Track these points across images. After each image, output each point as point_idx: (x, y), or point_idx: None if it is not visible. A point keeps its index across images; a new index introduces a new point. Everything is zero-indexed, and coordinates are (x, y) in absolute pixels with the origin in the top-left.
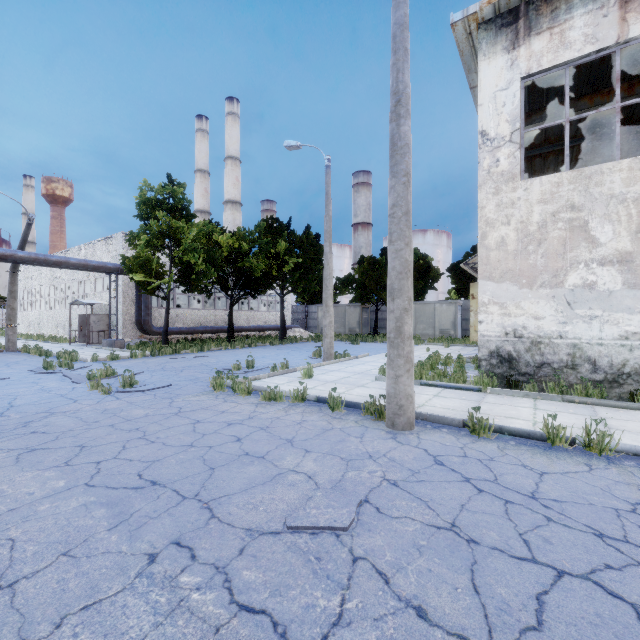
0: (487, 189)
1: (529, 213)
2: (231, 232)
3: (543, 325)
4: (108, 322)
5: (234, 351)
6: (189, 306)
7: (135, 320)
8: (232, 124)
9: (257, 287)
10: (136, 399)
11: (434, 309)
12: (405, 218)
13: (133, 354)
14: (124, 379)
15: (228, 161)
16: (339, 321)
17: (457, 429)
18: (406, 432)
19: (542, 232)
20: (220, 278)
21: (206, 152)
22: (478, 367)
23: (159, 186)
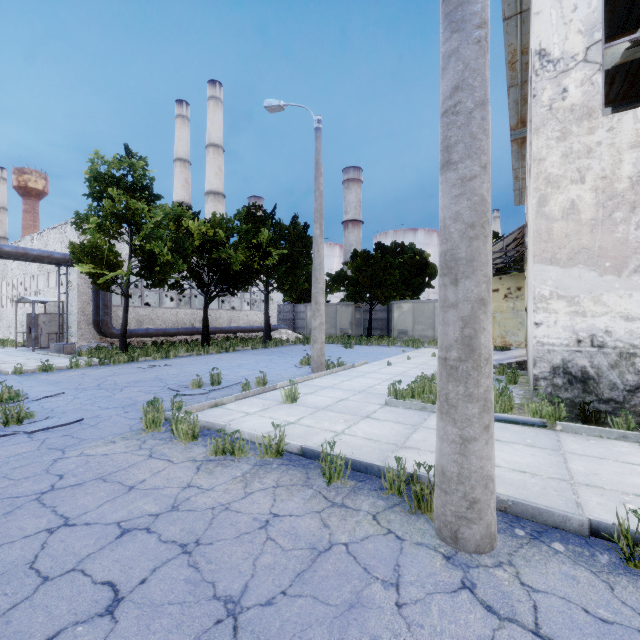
0: (548, 133)
1: (616, 164)
2: (207, 220)
3: (639, 329)
4: (62, 323)
5: (206, 357)
6: (160, 304)
7: (92, 320)
8: (214, 109)
9: (236, 282)
10: (2, 453)
11: (434, 308)
12: (480, 113)
13: (73, 363)
14: (8, 411)
15: (210, 149)
16: (330, 321)
17: (582, 543)
18: (486, 558)
19: (637, 191)
20: (192, 271)
21: (186, 140)
22: (534, 389)
23: (113, 158)
